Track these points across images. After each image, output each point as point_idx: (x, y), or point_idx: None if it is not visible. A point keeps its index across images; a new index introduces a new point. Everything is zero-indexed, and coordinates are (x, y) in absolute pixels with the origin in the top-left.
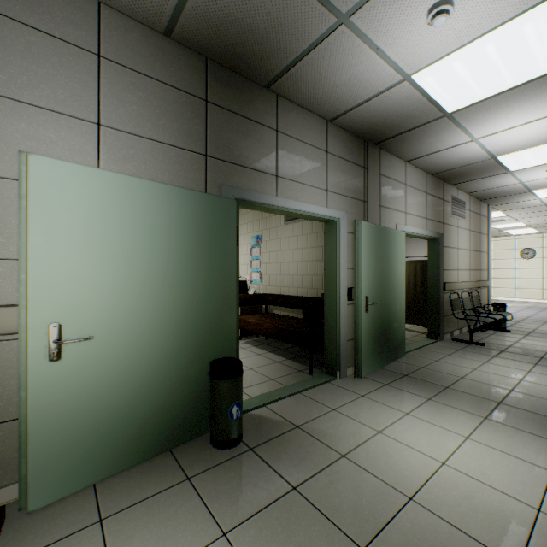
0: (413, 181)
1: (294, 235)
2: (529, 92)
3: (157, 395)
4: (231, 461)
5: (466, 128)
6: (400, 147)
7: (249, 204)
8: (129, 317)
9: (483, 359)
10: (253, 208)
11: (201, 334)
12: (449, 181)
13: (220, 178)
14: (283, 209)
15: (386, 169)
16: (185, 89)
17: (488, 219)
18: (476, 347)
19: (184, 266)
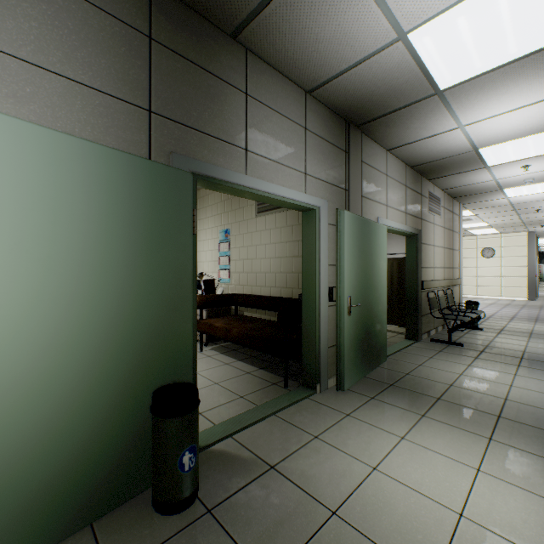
0: (393, 172)
1: (267, 228)
2: (529, 68)
3: (67, 448)
4: (178, 538)
5: (455, 111)
6: (383, 132)
7: (211, 182)
8: (15, 336)
9: (466, 361)
10: (216, 188)
11: (140, 354)
12: (427, 175)
13: (171, 143)
14: (254, 192)
15: (368, 156)
16: (117, 15)
17: (459, 217)
18: (455, 348)
19: (112, 259)
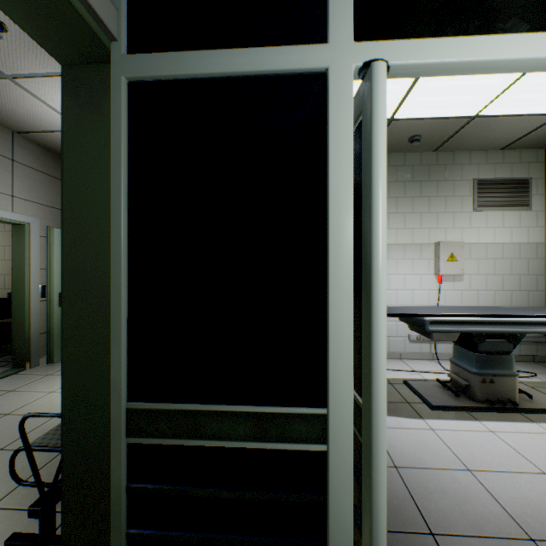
0: None
1: None
2: None
3: None
4: None
5: None
6: None
7: None
8: None
9: None
10: None
11: None
12: None
13: None
14: None
15: None
16: None
17: None
18: None
19: None
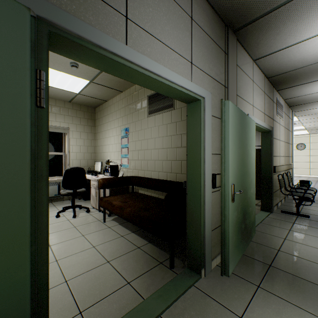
0: (257, 80)
1: (155, 125)
2: None
3: None
4: None
5: None
6: (255, 38)
7: (75, 42)
8: None
9: None
10: (88, 58)
11: None
12: (278, 86)
13: None
14: (136, 68)
15: (241, 62)
16: None
17: (292, 121)
18: (304, 219)
19: None
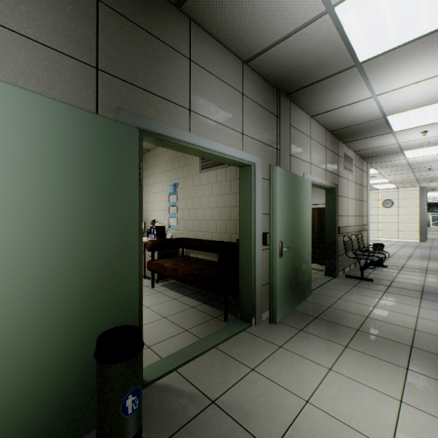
0: (316, 135)
1: (209, 182)
2: (437, 43)
3: (5, 400)
4: None
5: (370, 82)
6: (308, 100)
7: (157, 138)
8: None
9: (377, 295)
10: (162, 143)
11: (85, 300)
12: (343, 139)
13: (118, 100)
14: (197, 148)
15: (295, 121)
16: None
17: (367, 174)
18: (367, 283)
19: (56, 208)
